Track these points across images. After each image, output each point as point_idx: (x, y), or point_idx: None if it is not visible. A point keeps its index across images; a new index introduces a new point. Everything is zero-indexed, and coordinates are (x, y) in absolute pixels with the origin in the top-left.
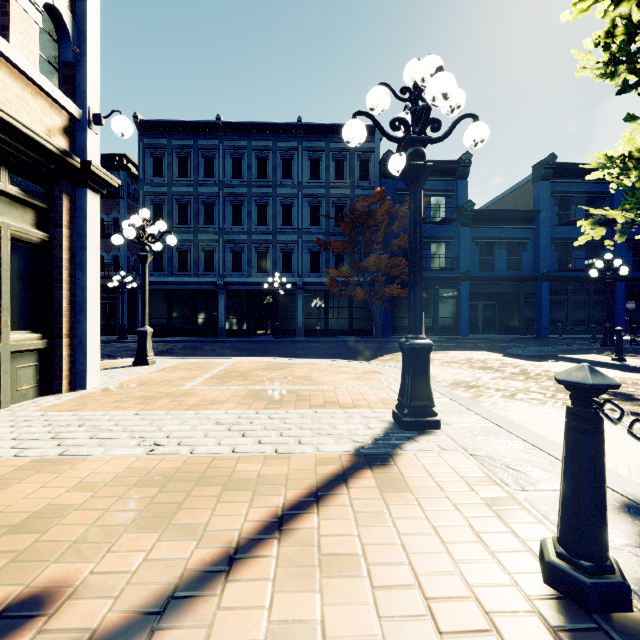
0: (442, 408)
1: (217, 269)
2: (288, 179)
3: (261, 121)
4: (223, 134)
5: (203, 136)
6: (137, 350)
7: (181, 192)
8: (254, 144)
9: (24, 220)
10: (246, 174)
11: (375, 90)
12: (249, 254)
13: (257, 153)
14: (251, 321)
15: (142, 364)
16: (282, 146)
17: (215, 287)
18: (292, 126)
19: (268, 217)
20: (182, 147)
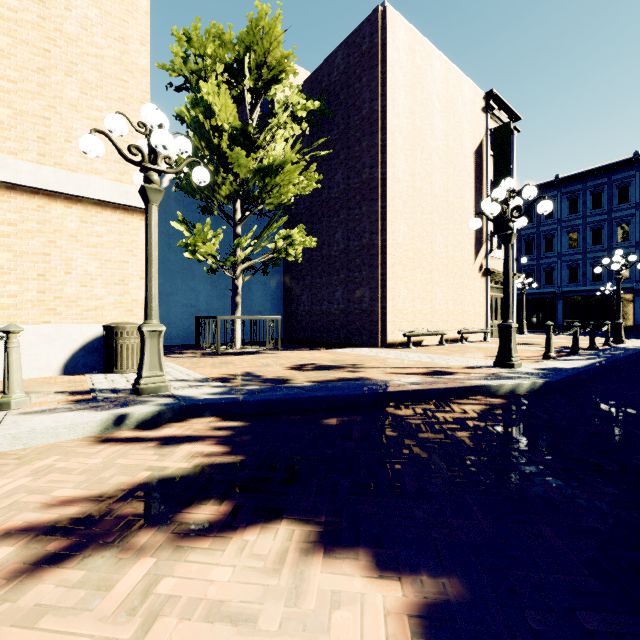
0: (639, 343)
1: (555, 282)
2: (624, 203)
3: (595, 167)
4: (560, 186)
5: (544, 192)
6: (520, 329)
7: (527, 234)
8: (589, 185)
9: (501, 293)
10: (581, 209)
11: (603, 260)
12: (584, 269)
13: (591, 191)
14: (586, 319)
15: (522, 335)
16: (617, 178)
17: (554, 295)
18: (627, 161)
19: (602, 238)
20: (528, 203)
